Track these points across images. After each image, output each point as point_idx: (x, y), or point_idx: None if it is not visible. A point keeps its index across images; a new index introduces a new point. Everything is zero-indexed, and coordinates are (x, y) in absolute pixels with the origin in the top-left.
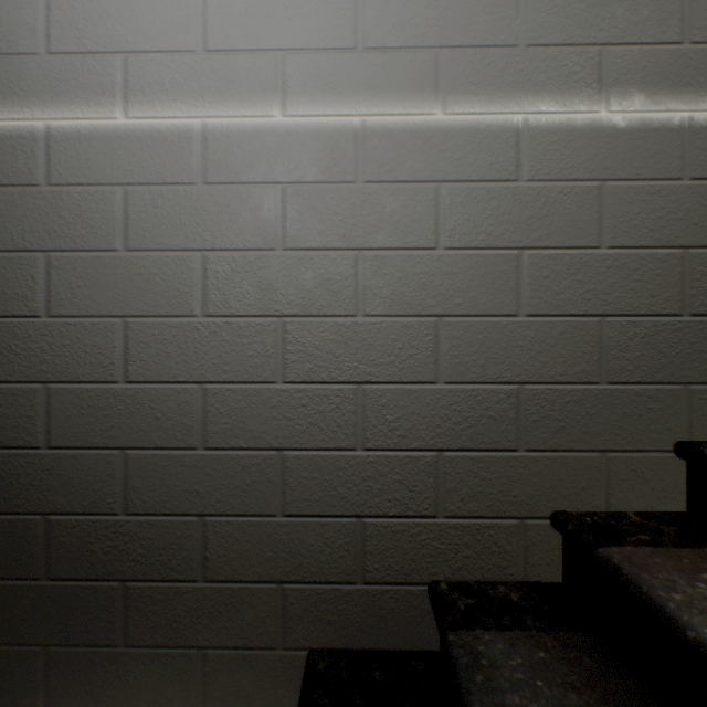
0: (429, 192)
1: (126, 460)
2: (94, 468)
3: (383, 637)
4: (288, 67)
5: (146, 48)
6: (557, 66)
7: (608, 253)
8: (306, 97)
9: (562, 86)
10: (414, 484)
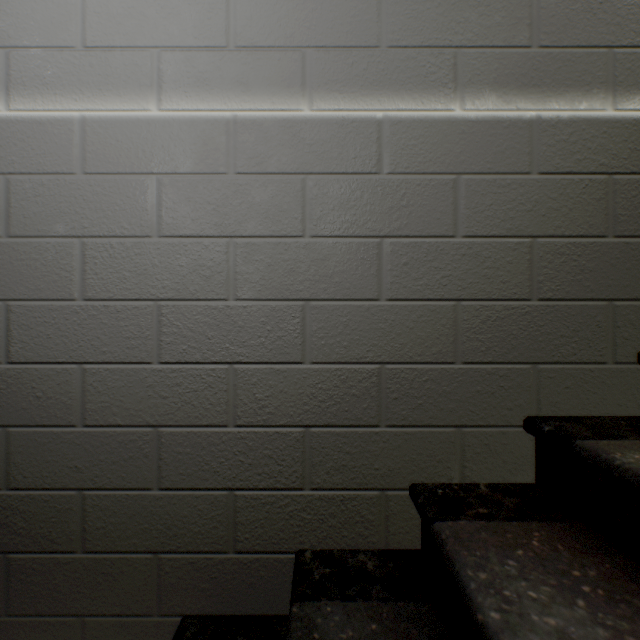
0: (296, 183)
1: (8, 437)
2: None
3: (254, 603)
4: (164, 64)
5: (27, 43)
6: (416, 67)
7: (463, 242)
8: (181, 92)
9: (421, 85)
10: (283, 458)
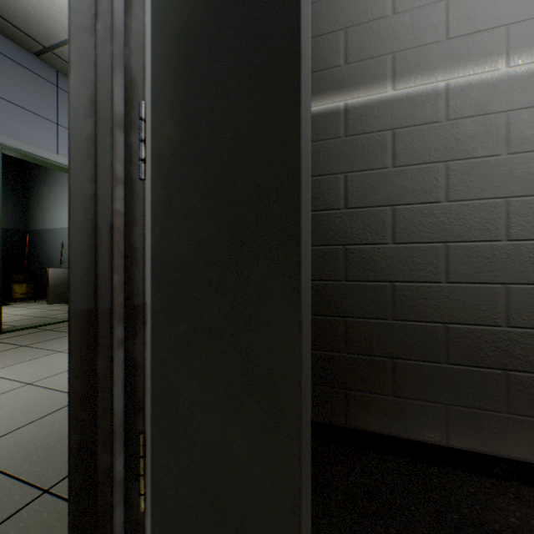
0: None
1: (506, 291)
2: (481, 296)
3: None
4: None
5: (523, 18)
6: None
7: None
8: None
9: None
10: None
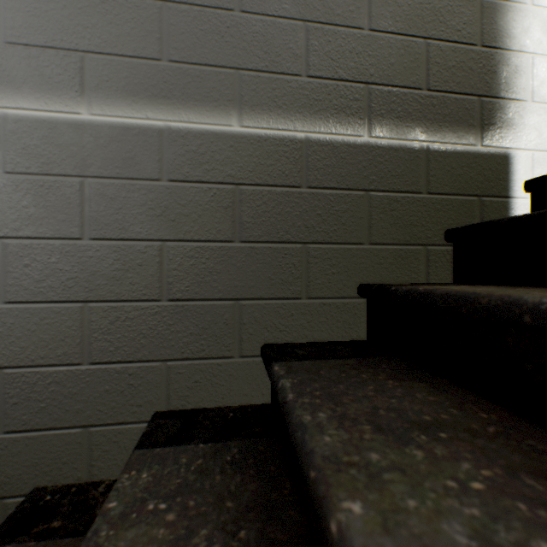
0: None
1: None
2: None
3: None
4: None
5: None
6: (39, 66)
7: (91, 244)
8: None
9: (45, 85)
10: None
